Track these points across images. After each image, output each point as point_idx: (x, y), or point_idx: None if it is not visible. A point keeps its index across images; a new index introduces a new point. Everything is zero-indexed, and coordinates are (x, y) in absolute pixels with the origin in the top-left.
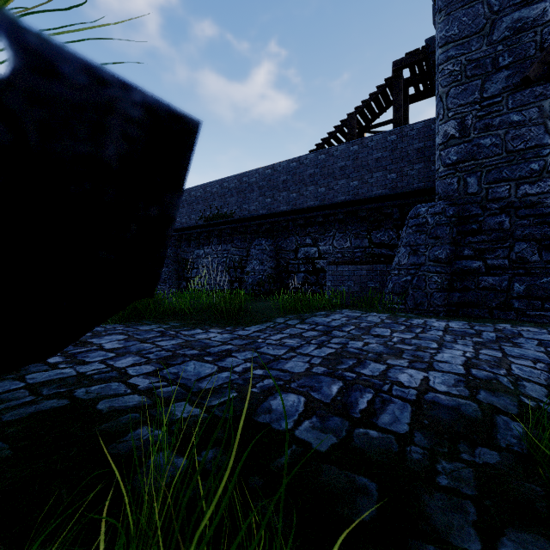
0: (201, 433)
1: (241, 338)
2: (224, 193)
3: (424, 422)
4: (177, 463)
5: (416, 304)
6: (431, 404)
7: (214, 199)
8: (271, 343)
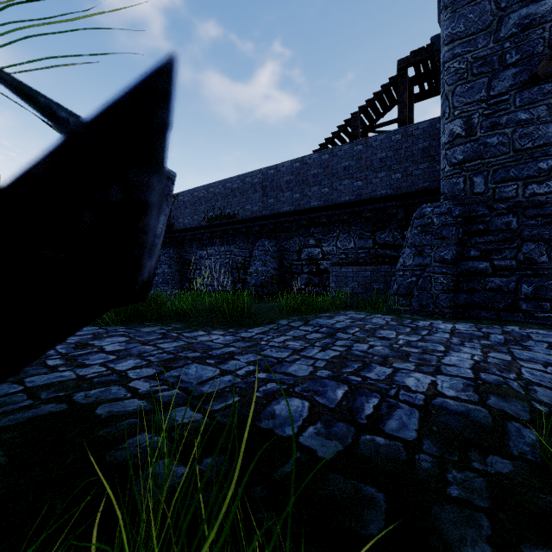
0: (202, 440)
1: (244, 340)
2: (227, 194)
3: (432, 428)
4: (177, 472)
5: (421, 306)
6: (440, 409)
7: (217, 200)
8: (275, 345)
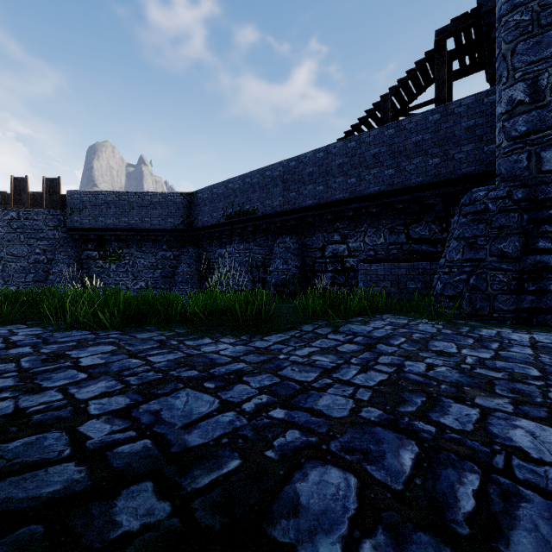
0: None
1: (258, 351)
2: (246, 189)
3: None
4: None
5: (474, 309)
6: None
7: (236, 196)
8: (297, 361)
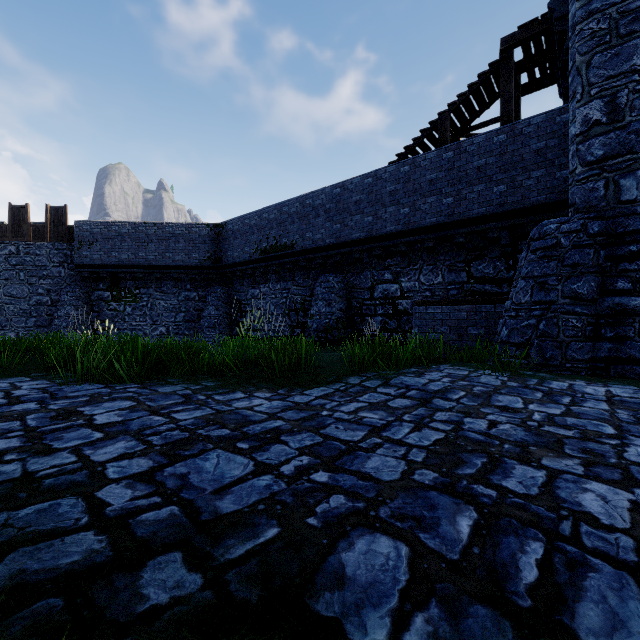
0: None
1: (298, 407)
2: (284, 220)
3: None
4: None
5: (544, 358)
6: None
7: (271, 228)
8: (342, 418)
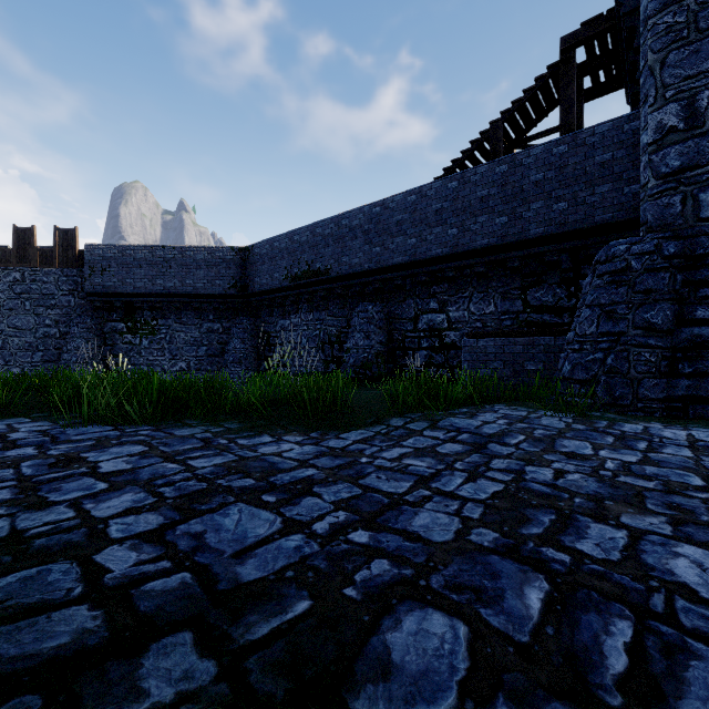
0: None
1: (333, 453)
2: (317, 243)
3: None
4: None
5: (613, 397)
6: None
7: (303, 251)
8: (384, 466)
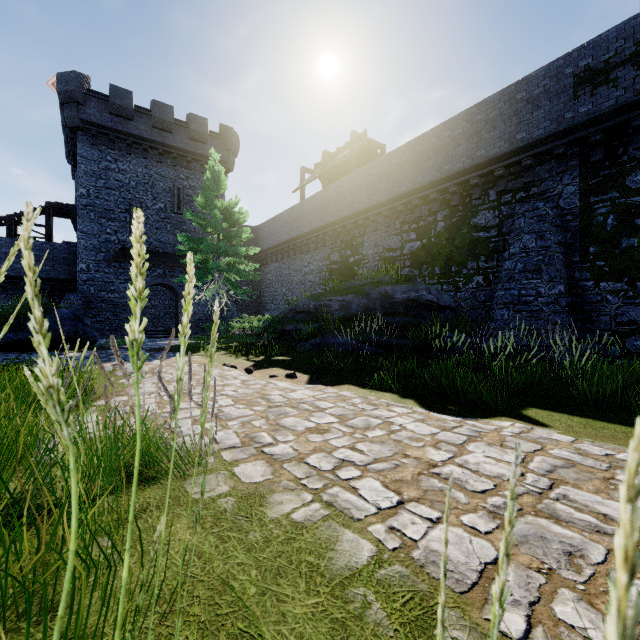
0: None
1: None
2: None
3: None
4: None
5: None
6: None
7: None
8: None
